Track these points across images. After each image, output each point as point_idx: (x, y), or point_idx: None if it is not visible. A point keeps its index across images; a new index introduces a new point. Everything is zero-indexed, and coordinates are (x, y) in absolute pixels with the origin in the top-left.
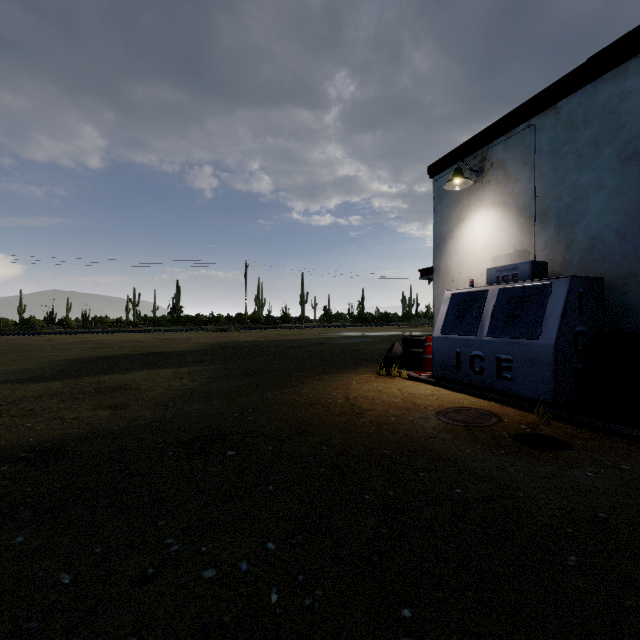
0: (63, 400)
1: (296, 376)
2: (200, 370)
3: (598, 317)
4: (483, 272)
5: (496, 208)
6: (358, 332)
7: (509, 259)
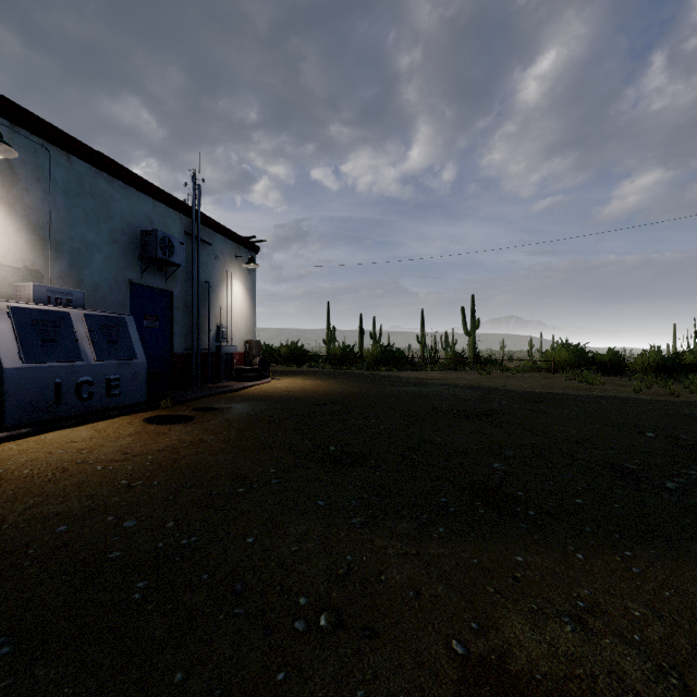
0: None
1: None
2: None
3: None
4: None
5: None
6: None
7: (18, 274)
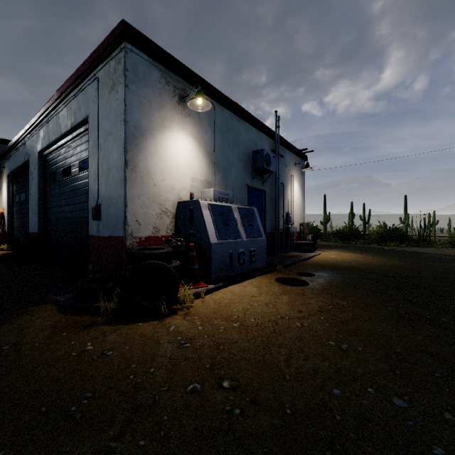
0: None
1: None
2: None
3: None
4: (185, 187)
5: (194, 140)
6: None
7: (202, 184)
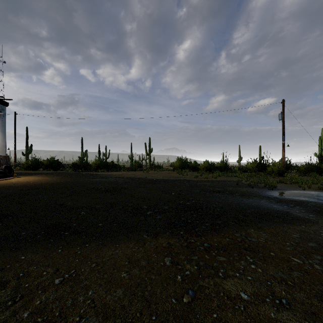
0: None
1: None
2: None
3: None
4: None
5: None
6: None
7: None
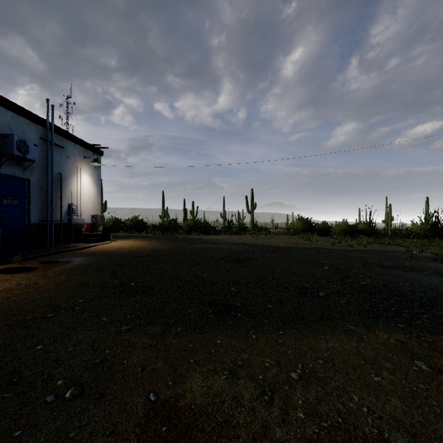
0: None
1: None
2: None
3: None
4: None
5: None
6: None
7: None
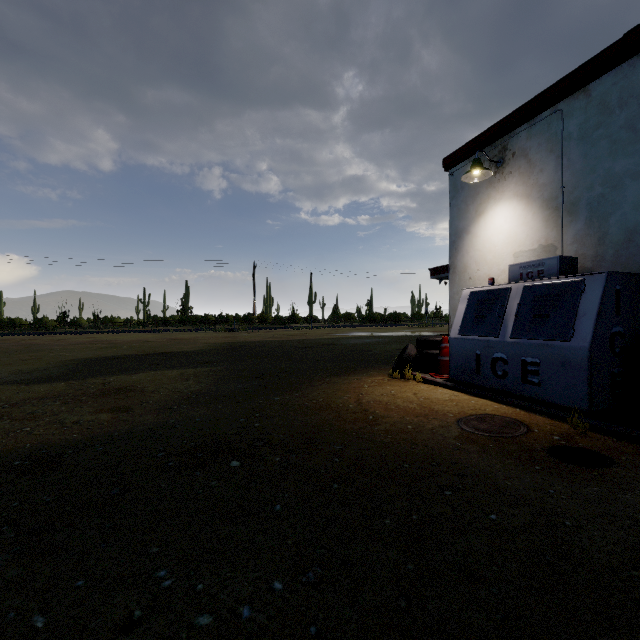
0: (66, 402)
1: (305, 378)
2: (207, 371)
3: (637, 317)
4: (504, 269)
5: (518, 200)
6: (367, 332)
7: (533, 255)
